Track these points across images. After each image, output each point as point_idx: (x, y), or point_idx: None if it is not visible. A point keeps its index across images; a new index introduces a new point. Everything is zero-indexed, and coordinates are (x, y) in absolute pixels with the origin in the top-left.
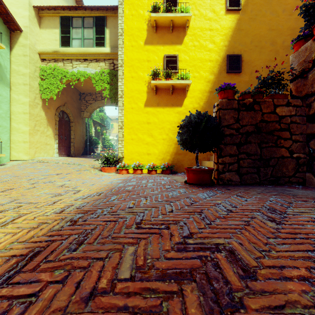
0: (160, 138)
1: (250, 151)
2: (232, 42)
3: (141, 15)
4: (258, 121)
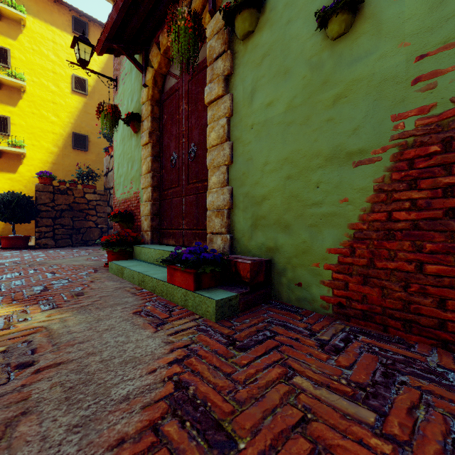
0: None
1: (65, 223)
2: (78, 121)
3: None
4: (71, 202)
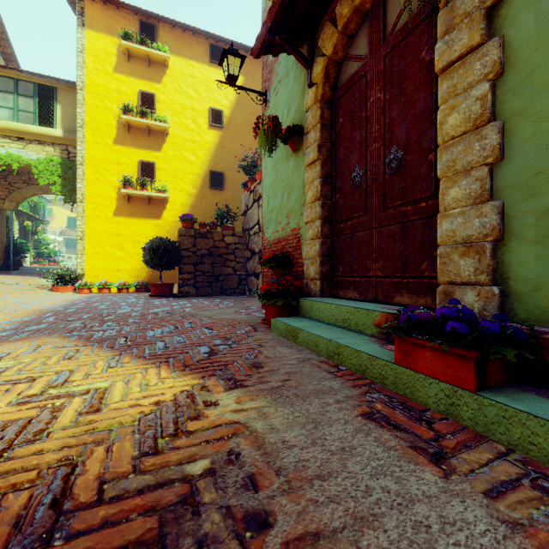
0: (134, 252)
1: (205, 269)
2: (215, 158)
3: (110, 109)
4: (211, 246)
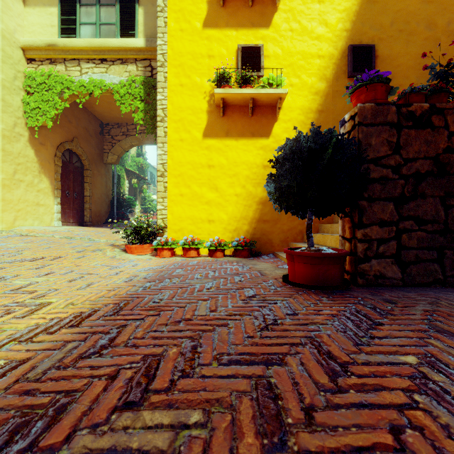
0: (230, 192)
1: (424, 214)
2: (357, 24)
3: None
4: (440, 150)
